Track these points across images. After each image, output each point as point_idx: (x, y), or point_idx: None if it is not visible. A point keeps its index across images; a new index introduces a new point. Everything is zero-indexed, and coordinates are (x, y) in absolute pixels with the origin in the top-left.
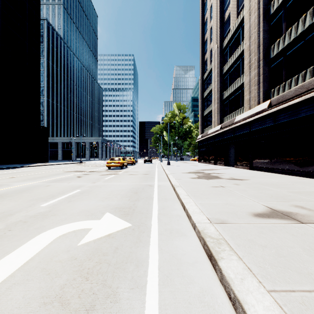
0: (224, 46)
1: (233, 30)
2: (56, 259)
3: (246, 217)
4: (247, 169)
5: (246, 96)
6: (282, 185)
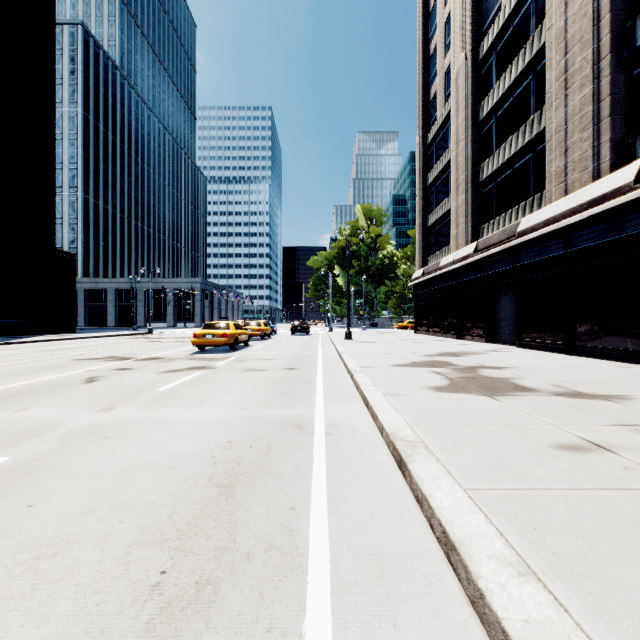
0: (485, 53)
1: (509, 6)
2: None
3: None
4: (555, 351)
5: (551, 162)
6: None
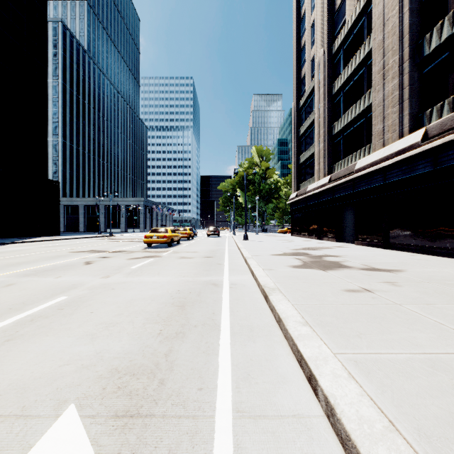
0: (336, 50)
1: (351, 21)
2: None
3: None
4: (377, 247)
5: (375, 125)
6: None
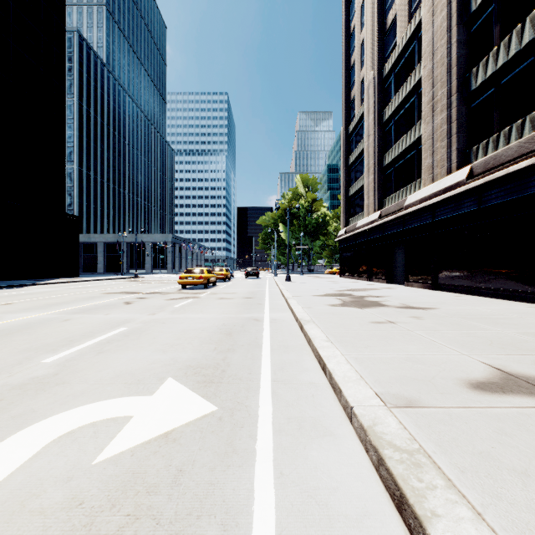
0: (386, 74)
1: (402, 45)
2: (34, 504)
3: (455, 390)
4: (427, 288)
5: (425, 159)
6: (502, 319)
